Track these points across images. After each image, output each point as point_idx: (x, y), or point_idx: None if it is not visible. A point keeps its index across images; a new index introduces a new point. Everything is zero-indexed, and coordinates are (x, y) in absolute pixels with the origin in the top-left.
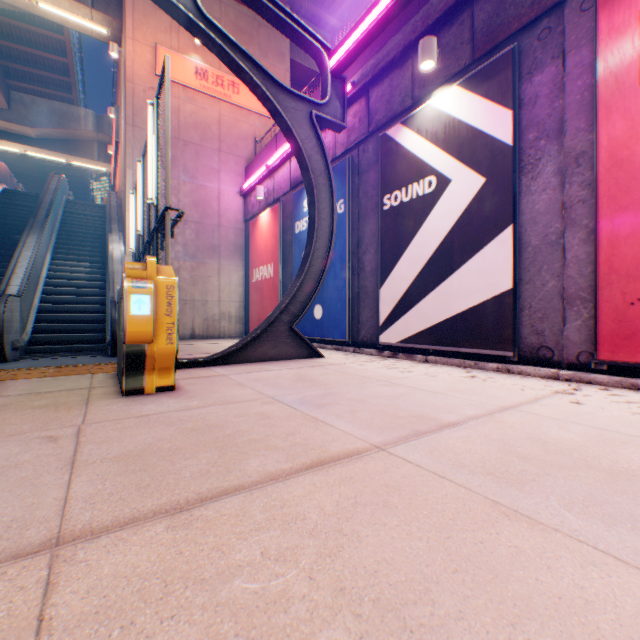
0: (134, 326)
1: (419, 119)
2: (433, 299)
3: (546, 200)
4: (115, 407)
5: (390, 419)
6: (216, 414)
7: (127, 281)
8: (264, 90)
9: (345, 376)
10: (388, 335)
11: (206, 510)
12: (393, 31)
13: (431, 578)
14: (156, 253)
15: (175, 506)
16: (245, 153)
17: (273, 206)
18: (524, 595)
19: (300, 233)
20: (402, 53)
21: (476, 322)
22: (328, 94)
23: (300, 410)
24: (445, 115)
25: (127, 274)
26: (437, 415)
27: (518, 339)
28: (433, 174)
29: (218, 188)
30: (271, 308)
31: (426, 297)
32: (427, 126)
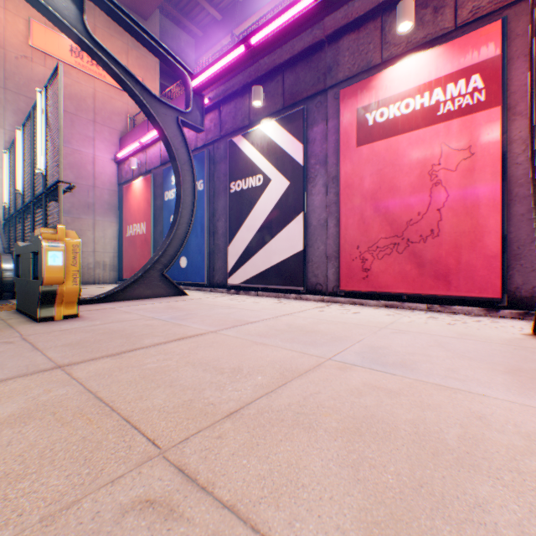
0: (51, 273)
1: (253, 136)
2: (261, 255)
3: (320, 200)
4: (39, 327)
5: (223, 322)
6: (117, 326)
7: (45, 242)
8: (142, 99)
9: (202, 305)
10: (234, 279)
11: (128, 354)
12: (237, 70)
13: (221, 357)
14: (45, 214)
15: (112, 354)
16: (119, 126)
17: (146, 175)
18: (249, 357)
19: (169, 201)
20: (243, 88)
21: (285, 270)
22: (191, 106)
23: (171, 321)
24: (268, 138)
25: (43, 237)
26: (249, 319)
27: (307, 279)
28: (261, 174)
29: (93, 154)
30: (144, 258)
31: (257, 253)
32: (258, 142)
